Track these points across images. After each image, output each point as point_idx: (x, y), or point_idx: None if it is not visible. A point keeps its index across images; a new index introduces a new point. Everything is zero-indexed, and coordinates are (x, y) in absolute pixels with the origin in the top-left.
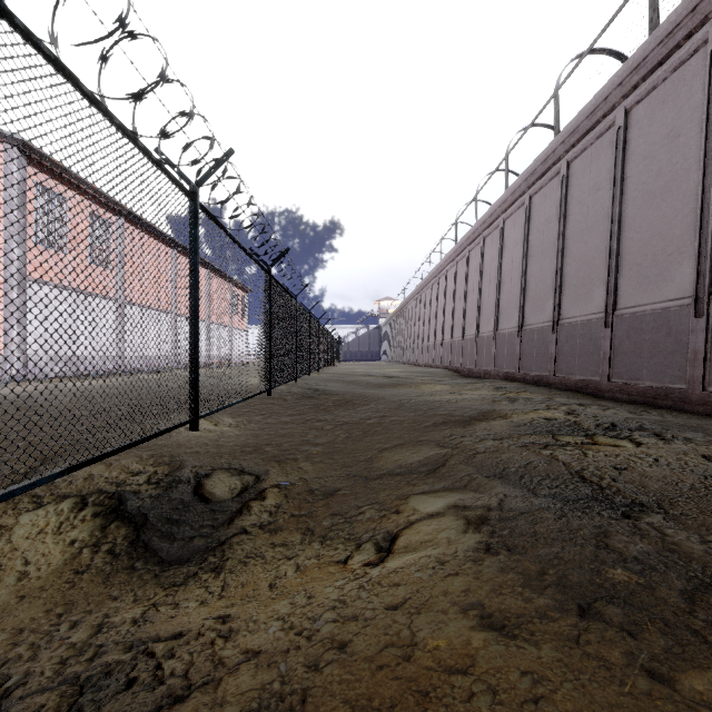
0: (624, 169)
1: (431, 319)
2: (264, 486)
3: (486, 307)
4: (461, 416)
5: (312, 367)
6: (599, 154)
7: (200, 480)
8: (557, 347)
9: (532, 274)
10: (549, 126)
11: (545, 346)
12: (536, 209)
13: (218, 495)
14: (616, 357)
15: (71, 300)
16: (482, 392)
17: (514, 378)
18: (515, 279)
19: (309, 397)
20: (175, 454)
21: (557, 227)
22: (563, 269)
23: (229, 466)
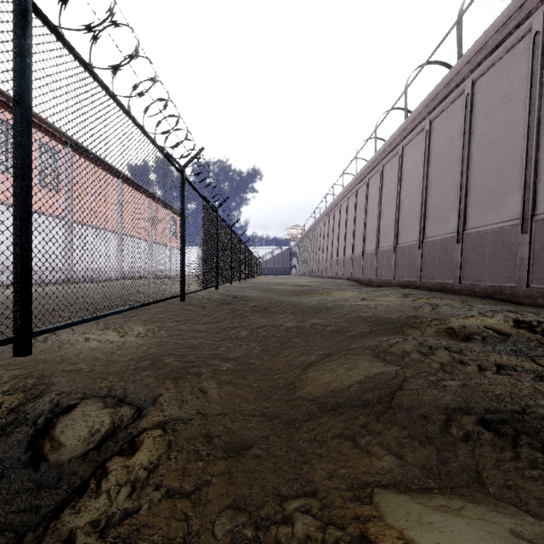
0: (543, 73)
1: (333, 239)
2: (142, 431)
3: (386, 225)
4: (389, 324)
5: (233, 277)
6: (509, 65)
7: (54, 419)
8: (463, 256)
9: (433, 191)
10: (443, 63)
11: (449, 255)
12: (437, 132)
13: (64, 452)
14: (537, 262)
15: None
16: (392, 298)
17: (415, 286)
18: (415, 198)
19: (228, 303)
20: (47, 374)
21: (462, 143)
22: (468, 182)
23: (108, 393)
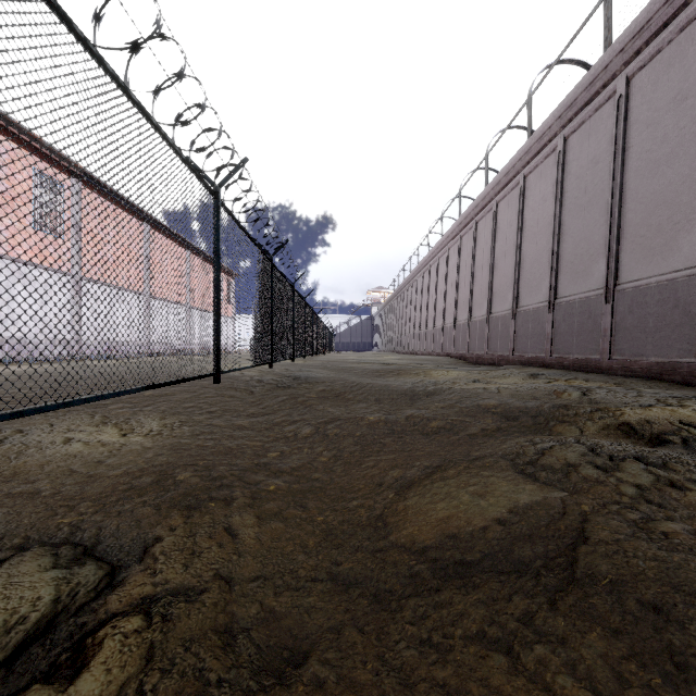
0: None
1: (429, 304)
2: (107, 618)
3: (501, 282)
4: (524, 417)
5: (296, 352)
6: (684, 50)
7: None
8: (614, 321)
9: (569, 233)
10: (579, 62)
11: (593, 321)
12: (574, 152)
13: None
14: None
15: (7, 271)
16: (515, 380)
17: (544, 364)
18: (543, 243)
19: (285, 387)
20: None
21: (612, 165)
22: (621, 218)
23: (68, 537)
